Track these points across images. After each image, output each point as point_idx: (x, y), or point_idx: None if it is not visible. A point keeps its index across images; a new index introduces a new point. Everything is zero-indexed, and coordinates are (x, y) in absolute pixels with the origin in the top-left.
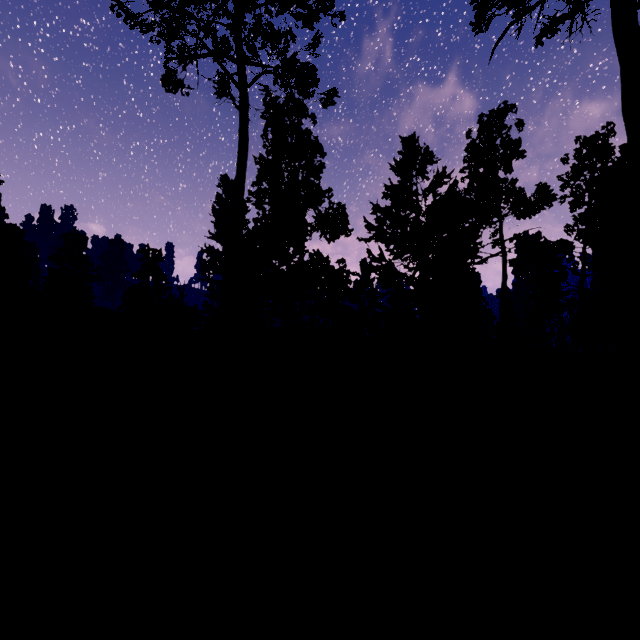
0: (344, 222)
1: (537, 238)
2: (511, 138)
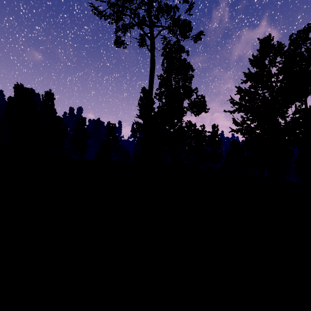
0: (204, 105)
1: None
2: None
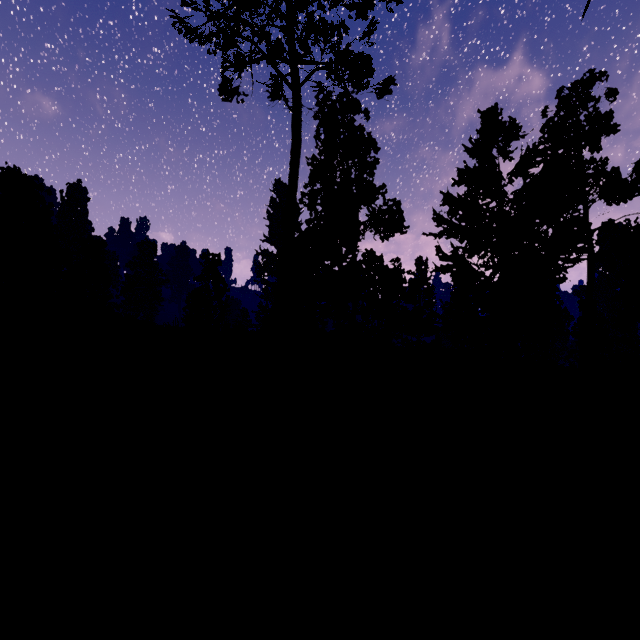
0: (399, 219)
1: (636, 226)
2: (599, 111)
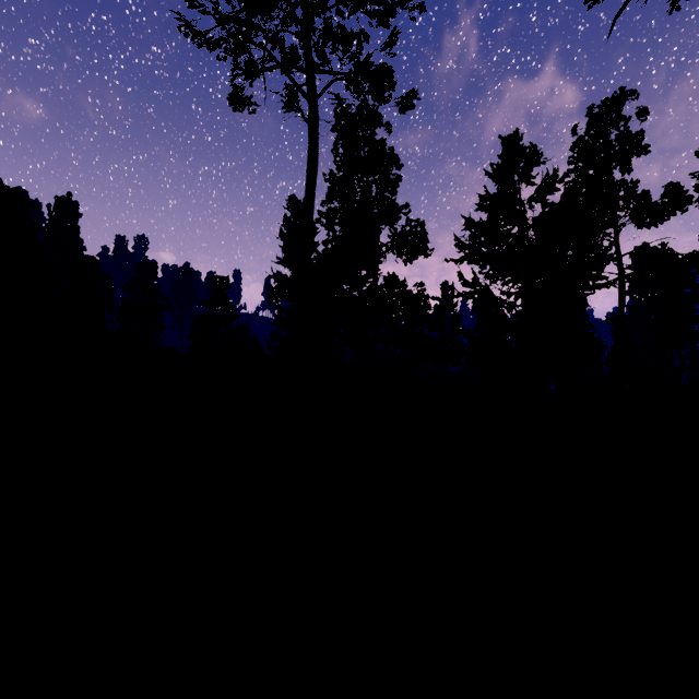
0: (423, 241)
1: (666, 251)
2: (630, 131)
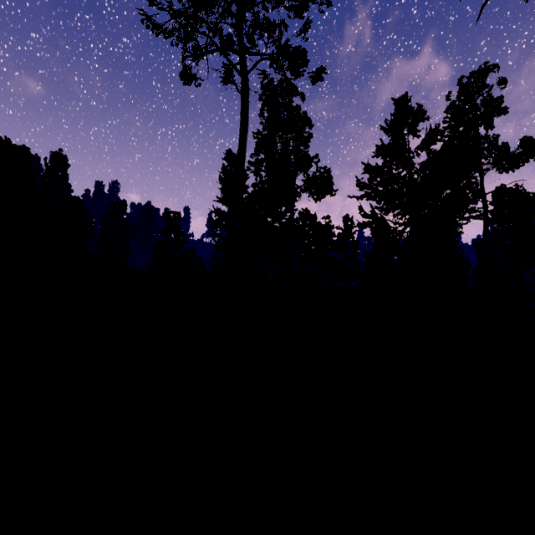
0: (329, 183)
1: (521, 190)
2: (492, 96)
